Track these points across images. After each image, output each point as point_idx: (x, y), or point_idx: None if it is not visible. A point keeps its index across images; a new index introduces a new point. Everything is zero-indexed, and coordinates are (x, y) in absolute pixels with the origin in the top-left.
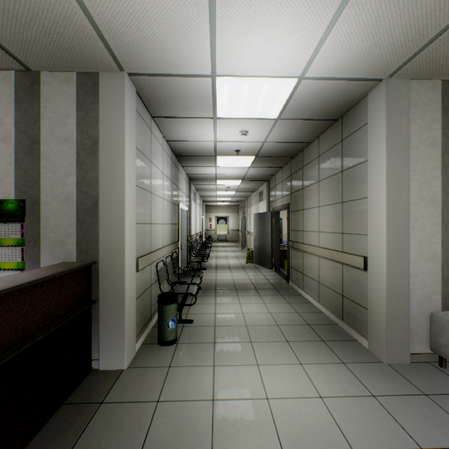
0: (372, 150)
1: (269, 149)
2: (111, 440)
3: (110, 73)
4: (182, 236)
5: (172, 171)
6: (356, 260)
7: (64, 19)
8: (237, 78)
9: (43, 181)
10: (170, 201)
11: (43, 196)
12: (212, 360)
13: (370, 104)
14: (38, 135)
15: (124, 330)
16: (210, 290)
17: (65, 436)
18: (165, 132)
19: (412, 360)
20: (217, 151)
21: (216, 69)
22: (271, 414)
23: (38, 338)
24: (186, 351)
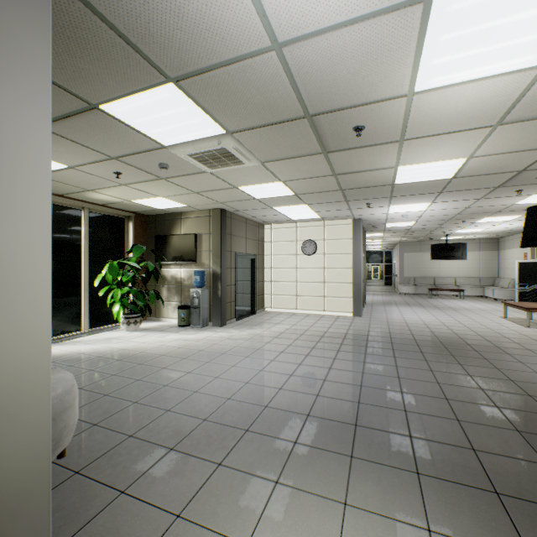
0: (7, 80)
1: None
2: None
3: None
4: None
5: None
6: None
7: None
8: None
9: None
10: None
11: None
12: None
13: None
14: None
15: None
16: None
17: None
18: None
19: None
20: None
21: None
22: None
23: None
24: None
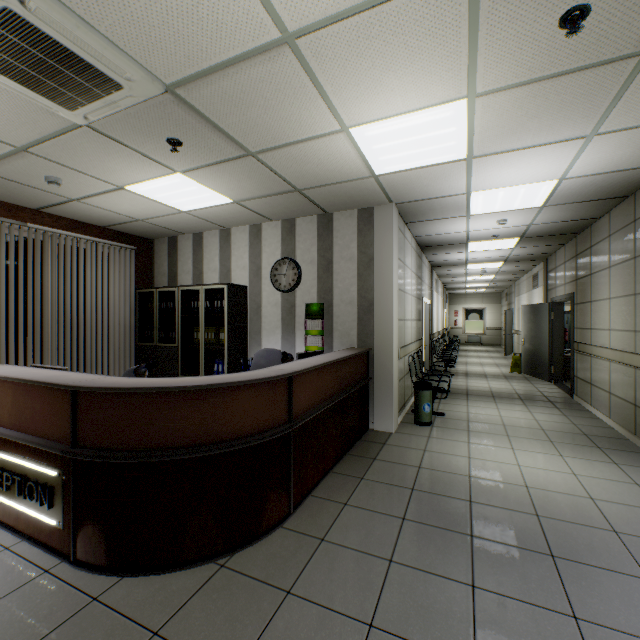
0: None
1: (538, 229)
2: (398, 458)
3: (381, 206)
4: (425, 333)
5: (417, 265)
6: None
7: (364, 190)
8: (491, 191)
9: (335, 290)
10: (415, 297)
11: (334, 300)
12: (467, 440)
13: None
14: (331, 258)
15: (392, 402)
16: (459, 394)
17: (369, 451)
18: (414, 231)
19: None
20: (468, 238)
21: (470, 189)
22: (520, 472)
23: (355, 388)
24: (441, 431)
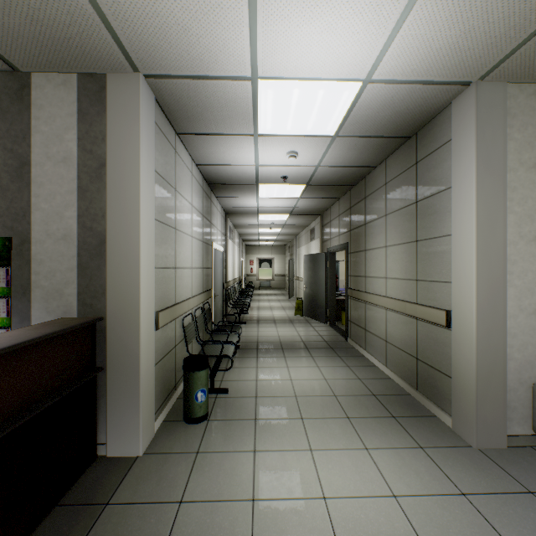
0: (458, 174)
1: (324, 175)
2: None
3: (121, 74)
4: (216, 282)
5: (203, 203)
6: (436, 315)
7: None
8: (284, 82)
9: (35, 213)
10: (200, 240)
11: (34, 232)
12: (253, 444)
13: (454, 116)
14: (28, 155)
15: (139, 405)
16: (250, 350)
17: None
18: (195, 154)
19: (510, 443)
20: (259, 177)
21: (257, 68)
22: (329, 522)
23: (17, 423)
24: (219, 431)
